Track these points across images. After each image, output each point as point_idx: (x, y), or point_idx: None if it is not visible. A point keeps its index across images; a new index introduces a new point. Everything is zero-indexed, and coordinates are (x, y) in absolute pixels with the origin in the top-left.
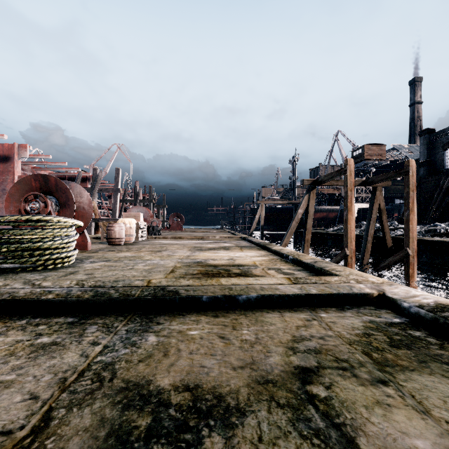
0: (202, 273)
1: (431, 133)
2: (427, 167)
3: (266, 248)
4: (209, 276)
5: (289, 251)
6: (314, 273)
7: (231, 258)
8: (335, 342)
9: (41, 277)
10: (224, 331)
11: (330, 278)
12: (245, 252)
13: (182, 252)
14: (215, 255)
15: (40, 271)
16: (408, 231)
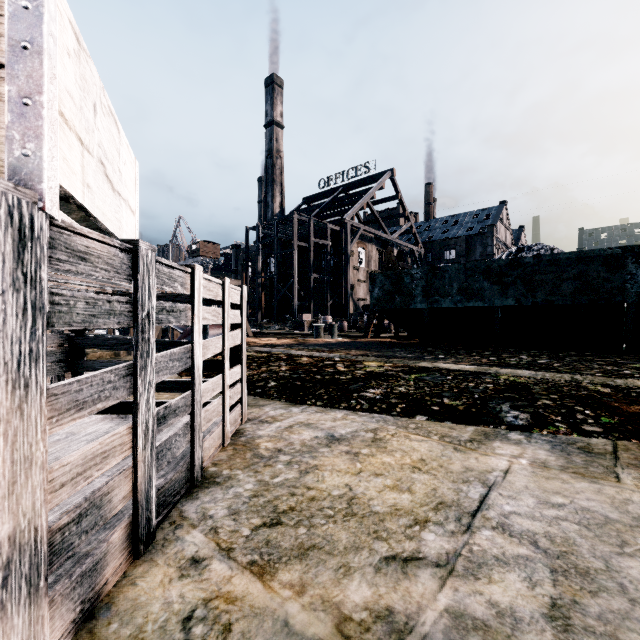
0: None
1: (238, 248)
2: (236, 274)
3: None
4: None
5: None
6: None
7: None
8: None
9: None
10: None
11: None
12: None
13: None
14: None
15: None
16: None
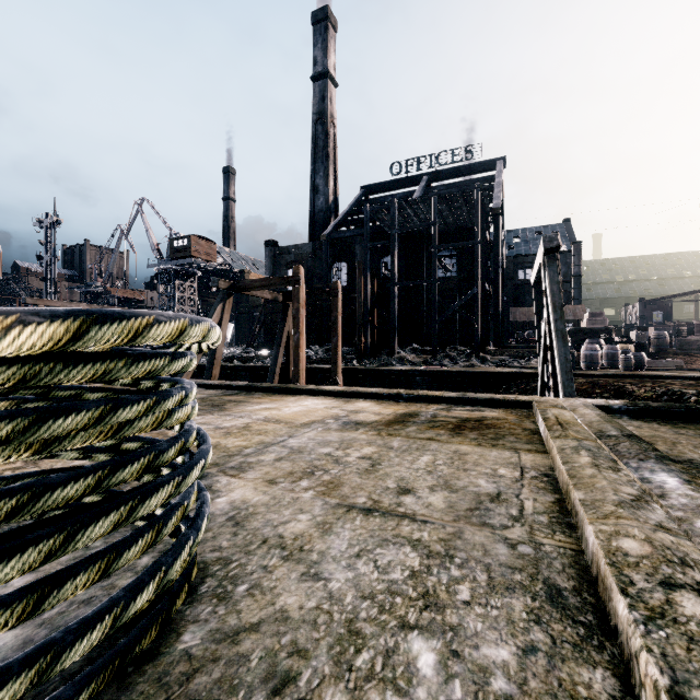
0: (457, 430)
1: (277, 247)
2: None
3: (299, 391)
4: (473, 429)
5: (378, 389)
6: (481, 406)
7: (345, 410)
8: (680, 430)
9: (402, 549)
10: (688, 445)
11: (551, 402)
12: (302, 401)
13: (216, 420)
14: (293, 411)
15: (276, 566)
16: (337, 358)
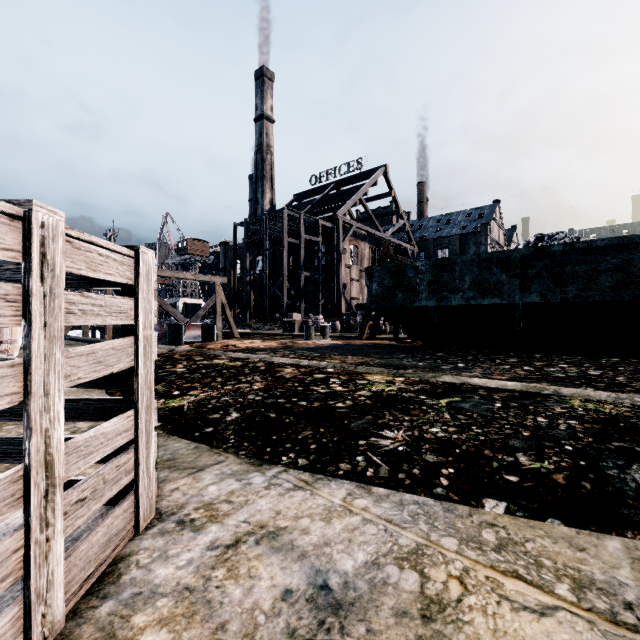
0: None
1: (227, 246)
2: (224, 273)
3: None
4: None
5: None
6: None
7: None
8: None
9: None
10: None
11: None
12: None
13: None
14: None
15: None
16: None
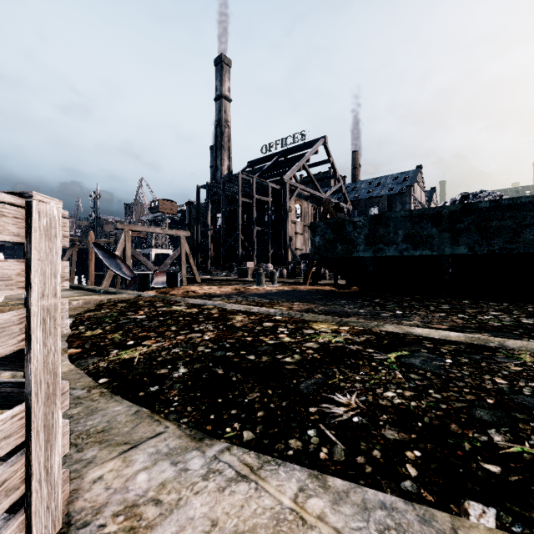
0: None
1: (191, 205)
2: (189, 228)
3: None
4: None
5: None
6: None
7: None
8: None
9: None
10: None
11: None
12: None
13: None
14: None
15: None
16: None
